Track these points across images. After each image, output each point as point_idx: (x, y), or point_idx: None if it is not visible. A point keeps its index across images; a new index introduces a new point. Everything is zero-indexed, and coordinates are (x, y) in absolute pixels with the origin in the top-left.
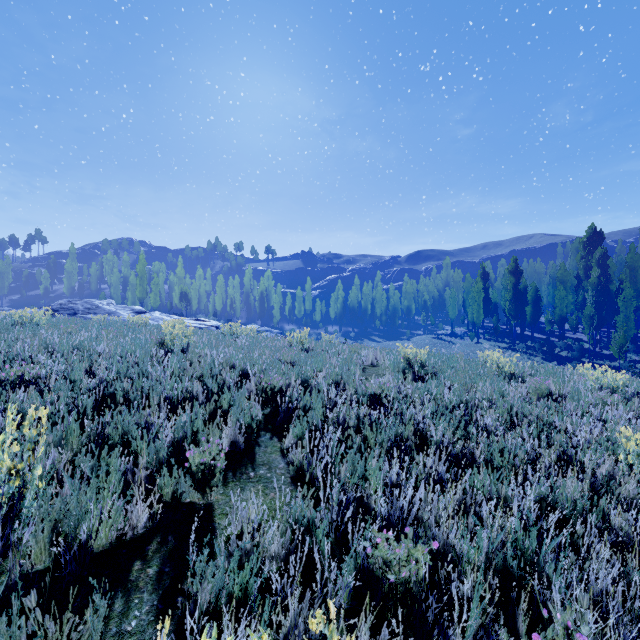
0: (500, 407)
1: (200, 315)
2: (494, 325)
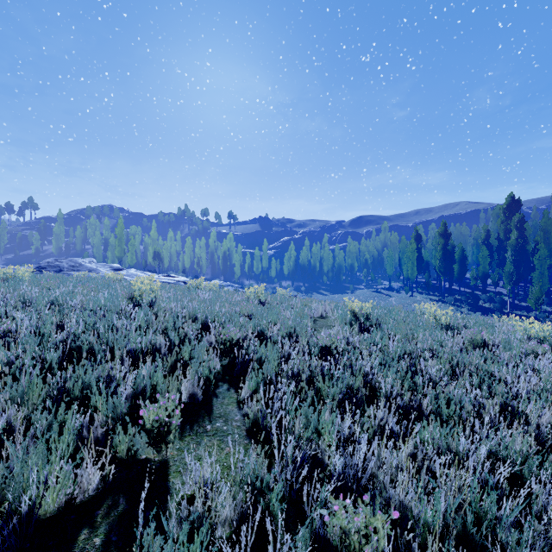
0: (441, 358)
1: (171, 272)
2: (426, 280)
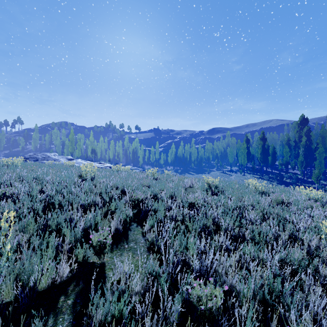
0: (257, 209)
1: (101, 161)
2: (252, 166)
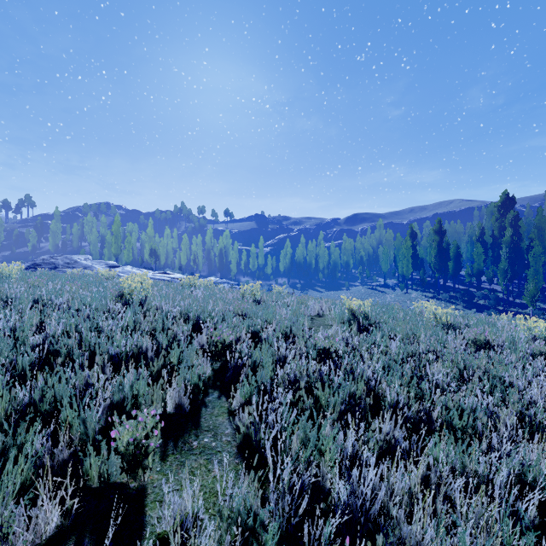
0: (447, 360)
1: (167, 269)
2: (421, 277)
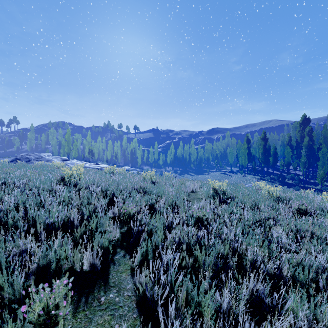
0: (284, 225)
1: (99, 161)
2: (253, 167)
